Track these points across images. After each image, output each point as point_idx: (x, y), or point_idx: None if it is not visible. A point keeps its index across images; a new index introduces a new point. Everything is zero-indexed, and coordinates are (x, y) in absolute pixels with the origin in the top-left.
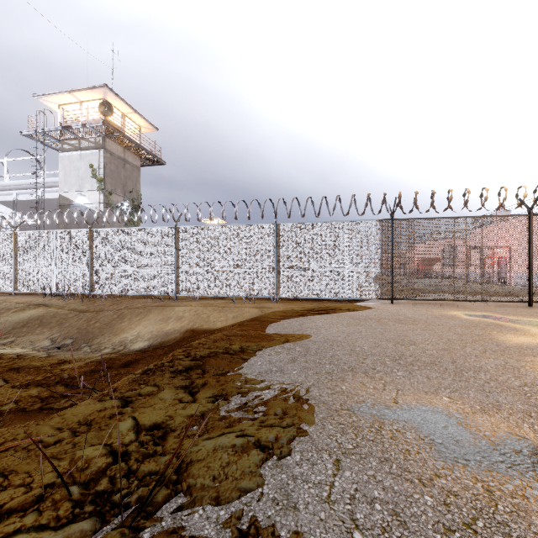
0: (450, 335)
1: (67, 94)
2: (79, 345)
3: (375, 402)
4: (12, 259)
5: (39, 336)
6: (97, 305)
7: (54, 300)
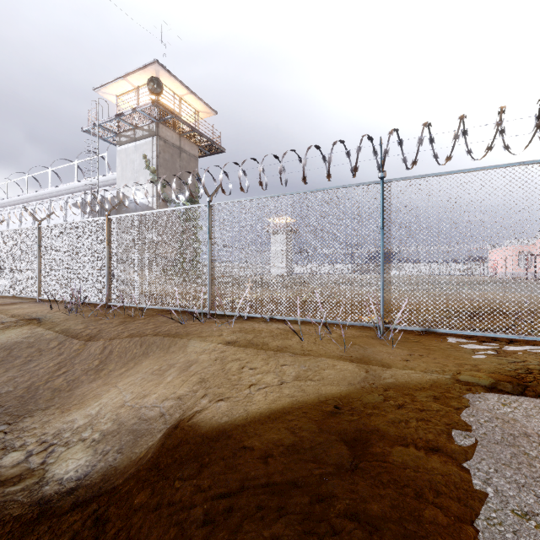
0: None
1: (122, 81)
2: None
3: None
4: (37, 258)
5: None
6: (101, 324)
7: (60, 312)
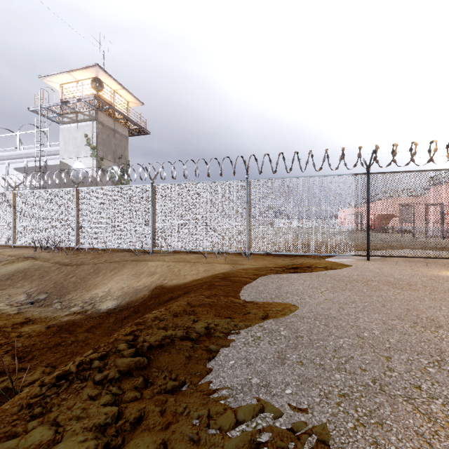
0: None
1: (66, 74)
2: (51, 301)
3: None
4: (11, 215)
5: (19, 289)
6: (80, 258)
7: (43, 253)
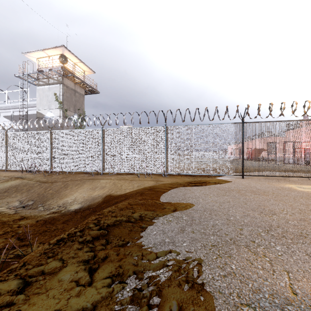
0: (299, 205)
1: (41, 51)
2: (36, 205)
3: (272, 291)
4: (4, 149)
5: (13, 199)
6: (53, 178)
7: (28, 175)
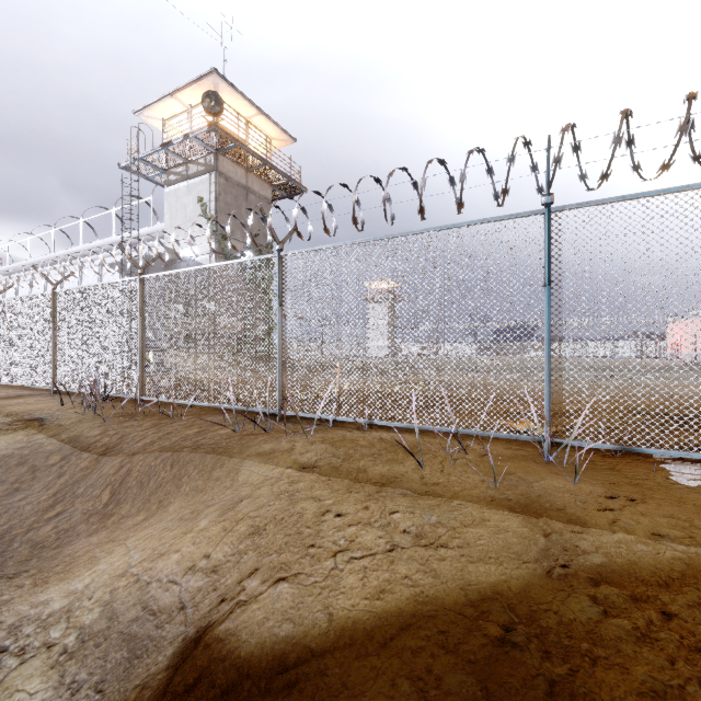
0: None
1: (170, 99)
2: None
3: None
4: (51, 335)
5: None
6: (126, 428)
7: (75, 410)
